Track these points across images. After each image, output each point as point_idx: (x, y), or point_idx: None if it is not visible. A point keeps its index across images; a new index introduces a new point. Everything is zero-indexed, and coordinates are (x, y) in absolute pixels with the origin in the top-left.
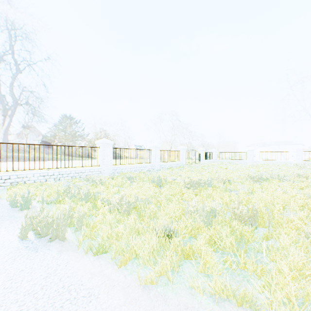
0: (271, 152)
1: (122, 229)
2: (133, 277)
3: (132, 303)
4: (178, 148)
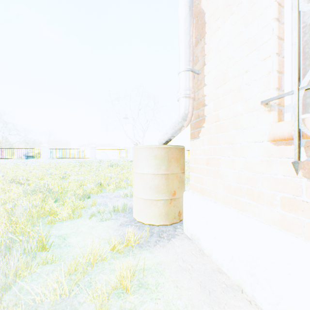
0: (70, 149)
1: None
2: None
3: None
4: None
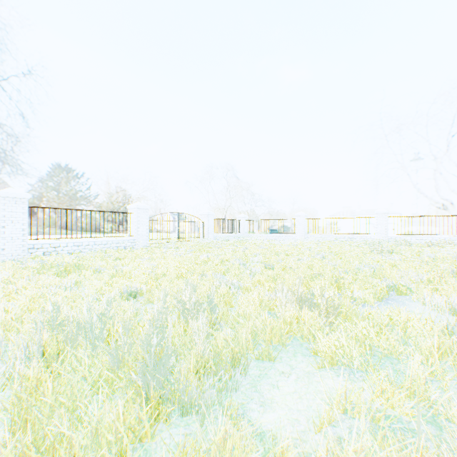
0: (336, 218)
1: None
2: None
3: None
4: (130, 208)
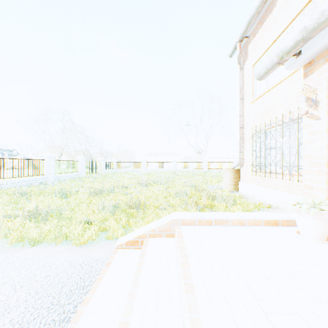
0: (159, 162)
1: (51, 227)
2: (71, 245)
3: (76, 252)
4: (77, 158)
